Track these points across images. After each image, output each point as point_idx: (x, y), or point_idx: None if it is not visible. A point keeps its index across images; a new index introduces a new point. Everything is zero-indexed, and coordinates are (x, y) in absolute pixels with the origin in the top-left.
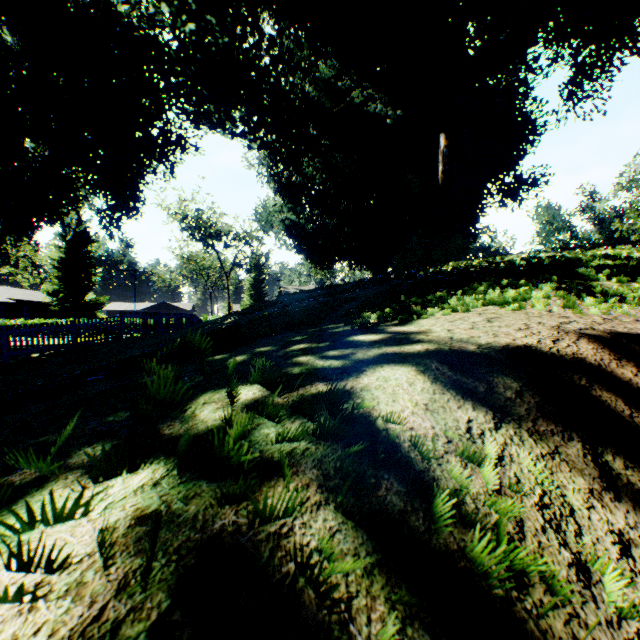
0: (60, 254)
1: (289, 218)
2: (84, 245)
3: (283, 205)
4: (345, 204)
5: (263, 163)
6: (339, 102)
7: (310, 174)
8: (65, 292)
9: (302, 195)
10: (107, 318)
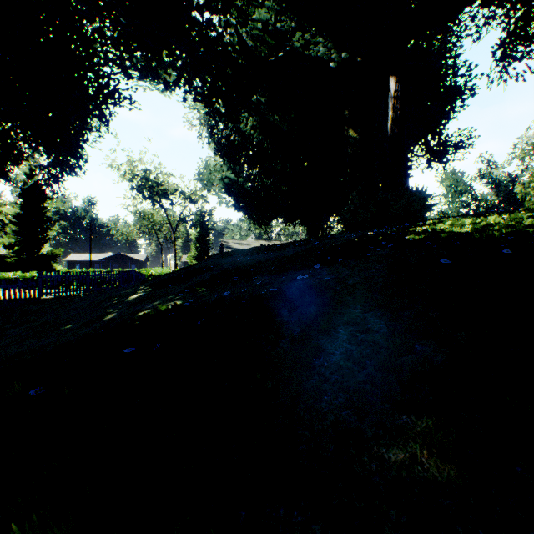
0: (16, 210)
1: (228, 177)
2: (40, 202)
3: (223, 165)
4: (281, 164)
5: (203, 123)
6: (277, 52)
7: (248, 132)
8: (21, 245)
9: (241, 155)
10: (19, 280)
